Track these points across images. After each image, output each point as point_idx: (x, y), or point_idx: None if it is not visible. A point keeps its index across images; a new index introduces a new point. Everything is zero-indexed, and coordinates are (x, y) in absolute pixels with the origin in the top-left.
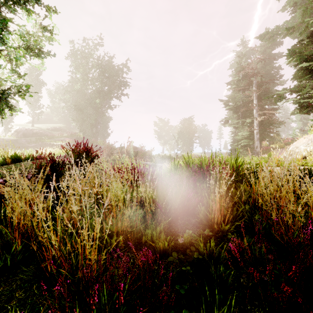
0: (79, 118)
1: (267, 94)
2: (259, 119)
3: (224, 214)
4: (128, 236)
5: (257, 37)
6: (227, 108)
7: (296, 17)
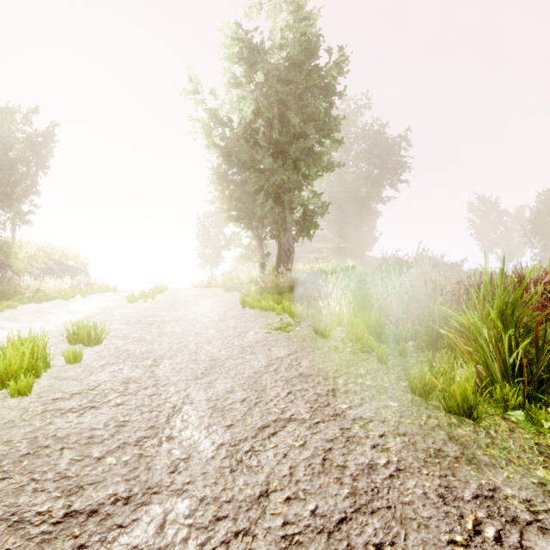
0: (338, 219)
1: None
2: None
3: None
4: None
5: None
6: None
7: None
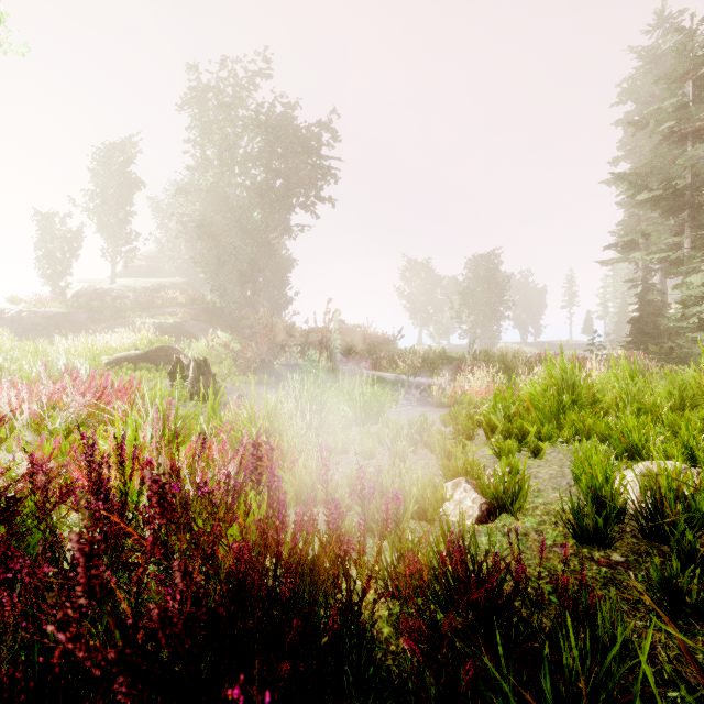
0: (211, 257)
1: None
2: None
3: None
4: None
5: None
6: (642, 198)
7: None
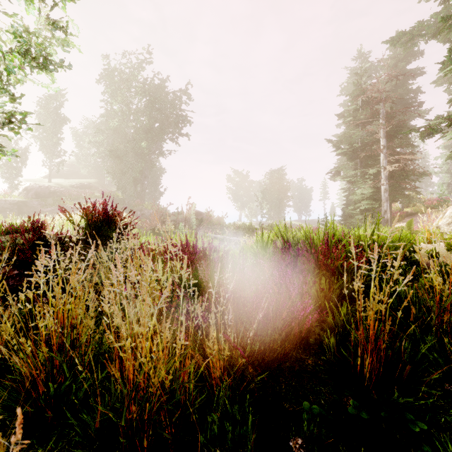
0: (116, 169)
1: (401, 130)
2: (390, 168)
3: (384, 357)
4: (162, 435)
5: (386, 41)
6: (339, 152)
7: (451, 7)
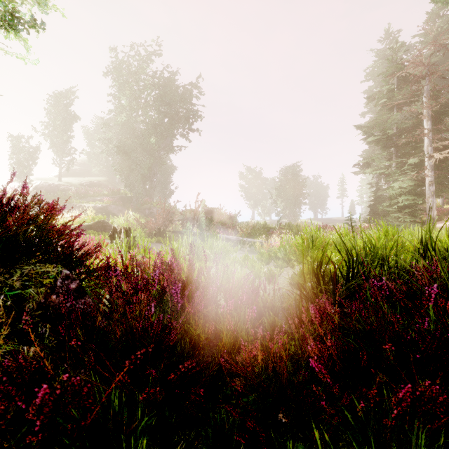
0: (124, 166)
1: (448, 111)
2: (439, 155)
3: None
4: None
5: None
6: (370, 140)
7: None
